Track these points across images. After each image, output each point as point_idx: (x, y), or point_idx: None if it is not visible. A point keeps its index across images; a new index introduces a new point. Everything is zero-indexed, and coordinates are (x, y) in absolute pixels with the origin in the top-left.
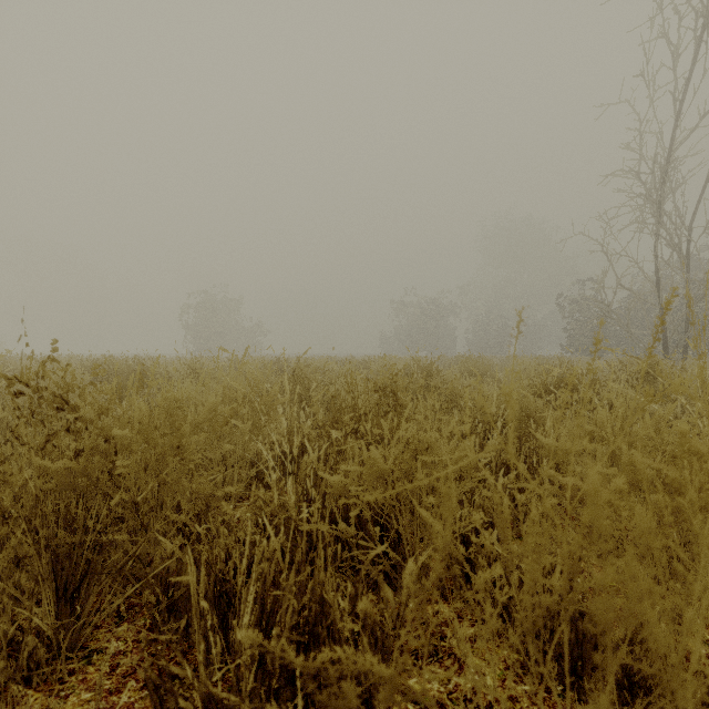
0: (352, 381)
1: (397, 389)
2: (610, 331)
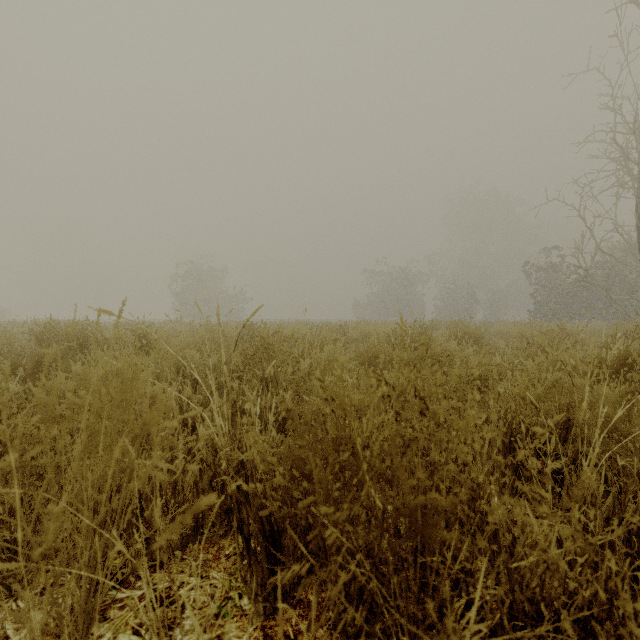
0: (342, 398)
1: (432, 391)
2: (578, 297)
